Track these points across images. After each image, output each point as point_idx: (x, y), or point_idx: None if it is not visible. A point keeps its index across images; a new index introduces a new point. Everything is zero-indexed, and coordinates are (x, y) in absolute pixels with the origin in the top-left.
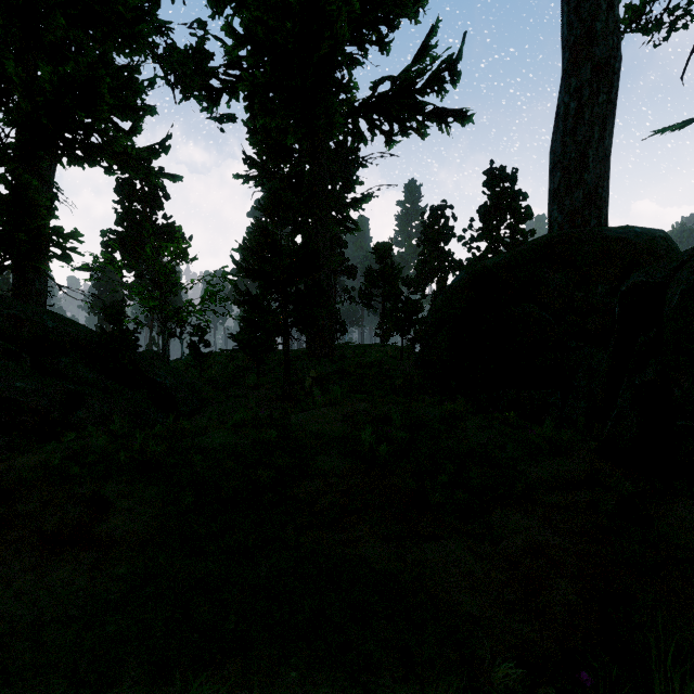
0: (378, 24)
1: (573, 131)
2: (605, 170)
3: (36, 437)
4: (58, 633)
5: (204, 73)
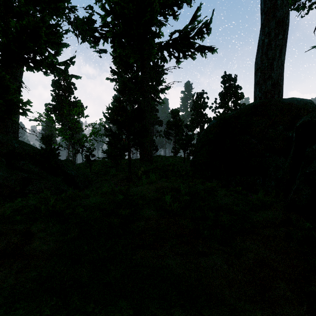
0: (173, 6)
1: (266, 53)
2: (282, 71)
3: (8, 199)
4: None
5: (92, 30)
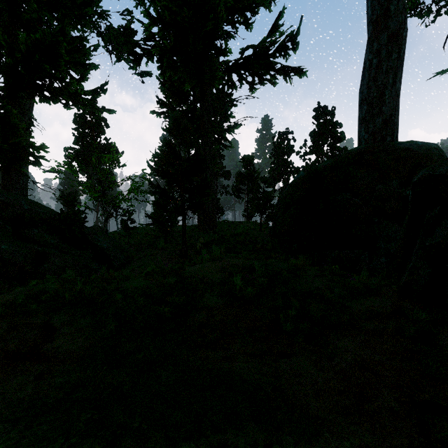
0: (245, 11)
1: (375, 78)
2: (396, 104)
3: (15, 282)
4: (4, 431)
5: (130, 44)
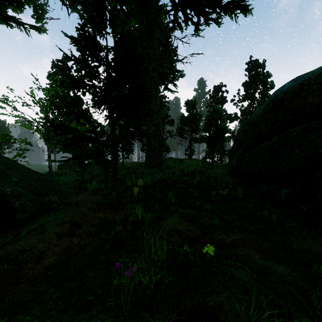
0: None
1: None
2: None
3: None
4: None
5: None
